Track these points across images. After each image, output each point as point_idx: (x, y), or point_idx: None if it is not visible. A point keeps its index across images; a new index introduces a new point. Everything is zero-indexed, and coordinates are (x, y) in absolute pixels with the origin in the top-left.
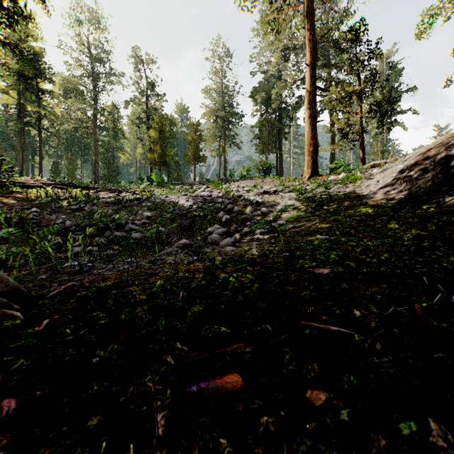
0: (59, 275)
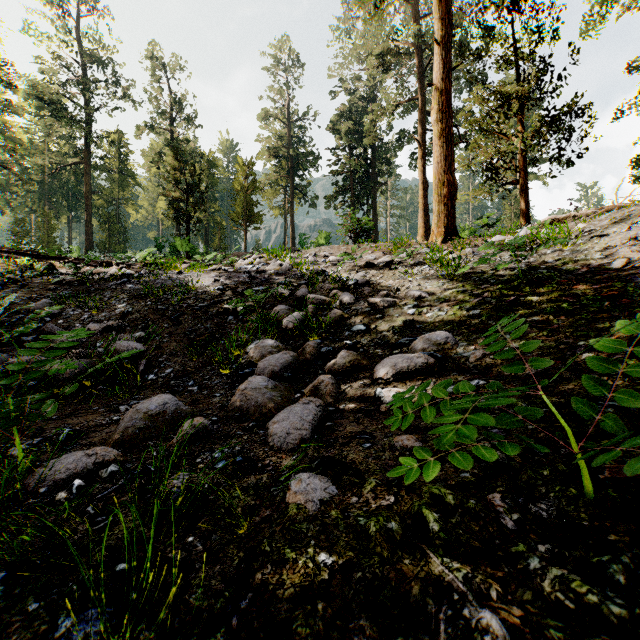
0: None
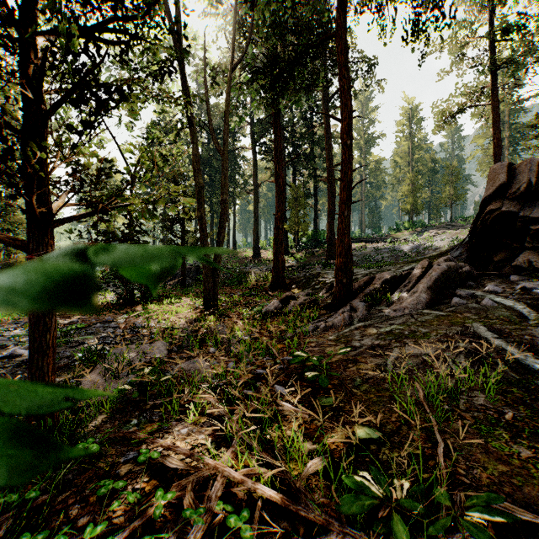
0: None
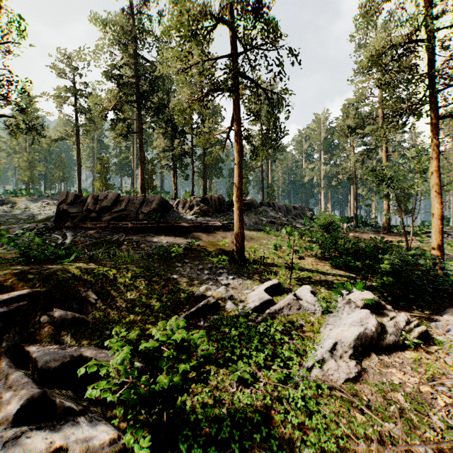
0: None
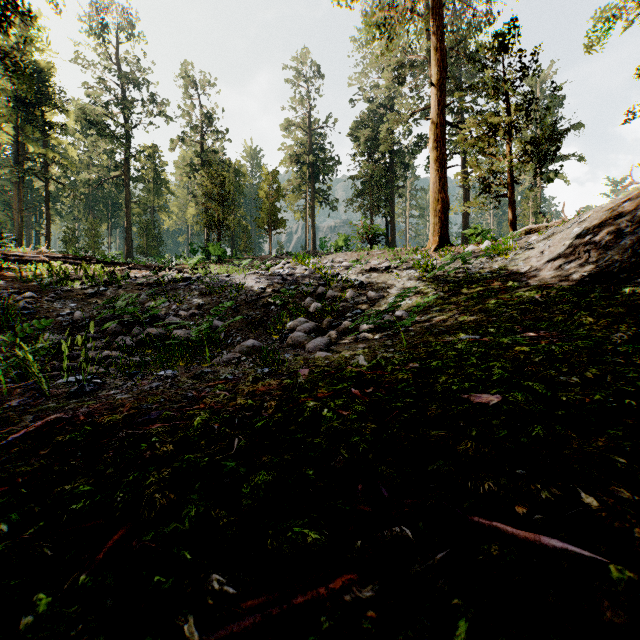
0: (43, 400)
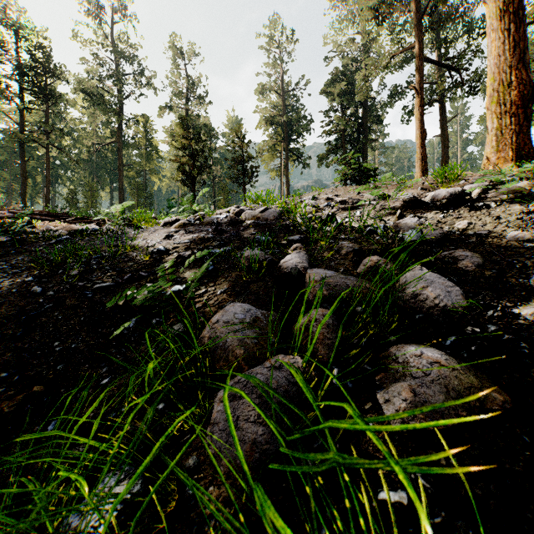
0: None
